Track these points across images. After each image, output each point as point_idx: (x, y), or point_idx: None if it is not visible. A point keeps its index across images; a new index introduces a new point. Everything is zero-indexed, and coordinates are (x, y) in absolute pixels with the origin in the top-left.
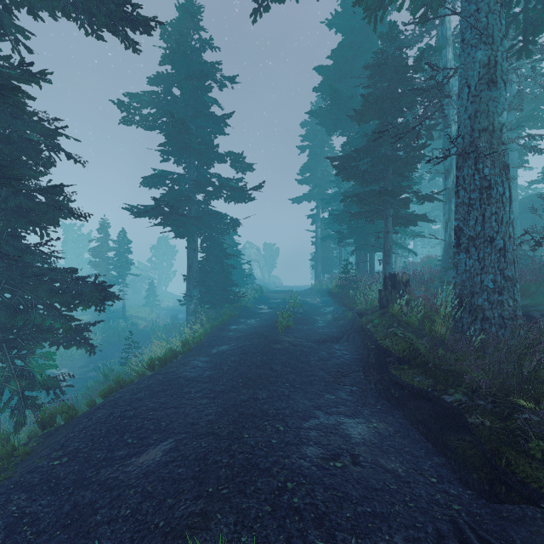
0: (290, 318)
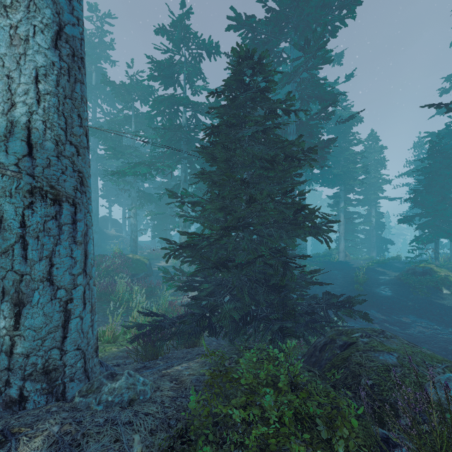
0: None
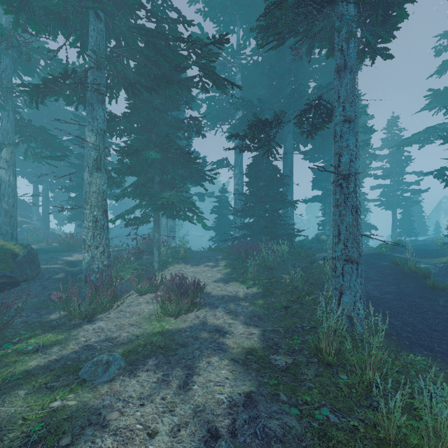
0: (438, 239)
